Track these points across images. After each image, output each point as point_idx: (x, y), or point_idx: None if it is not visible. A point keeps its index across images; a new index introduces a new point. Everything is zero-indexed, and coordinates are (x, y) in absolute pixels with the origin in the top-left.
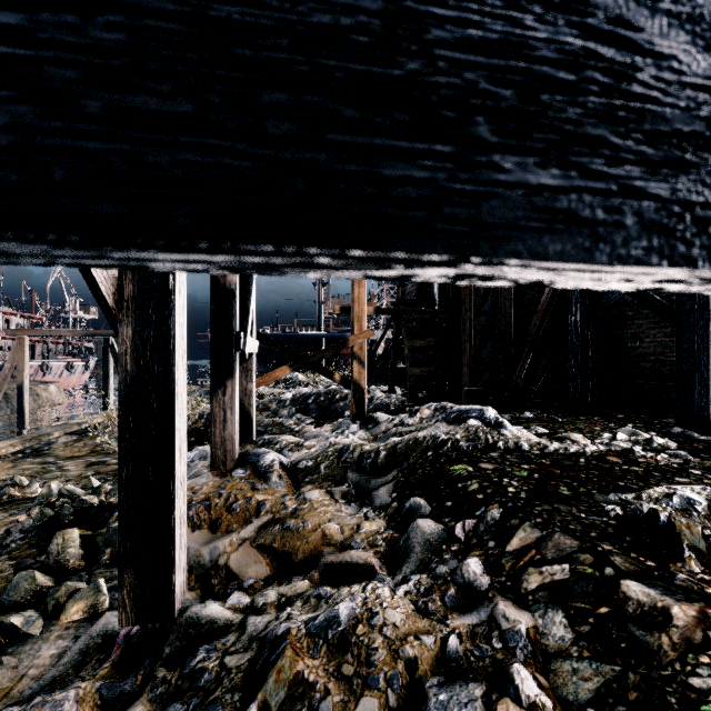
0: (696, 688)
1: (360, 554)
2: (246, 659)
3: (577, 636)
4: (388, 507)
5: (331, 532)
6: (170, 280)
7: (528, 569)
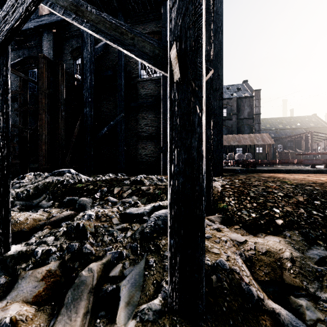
0: (157, 193)
1: (67, 212)
2: (63, 240)
3: (139, 197)
4: (53, 205)
5: (38, 217)
6: (9, 82)
7: (122, 194)
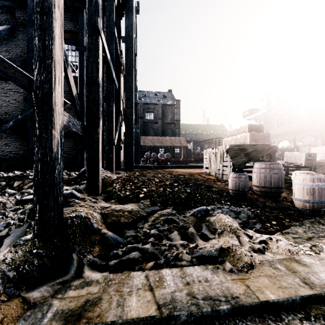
0: None
1: None
2: None
3: None
4: None
5: None
6: None
7: (23, 186)
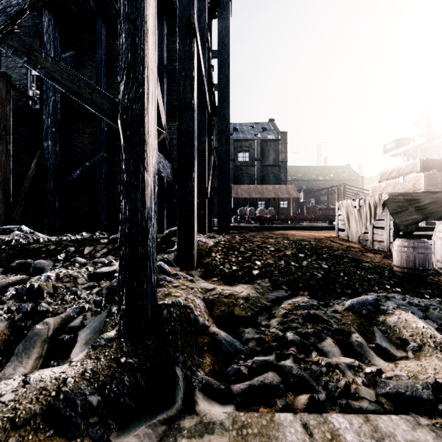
0: None
1: (17, 277)
2: (11, 303)
3: (116, 256)
4: None
5: None
6: None
7: (95, 254)
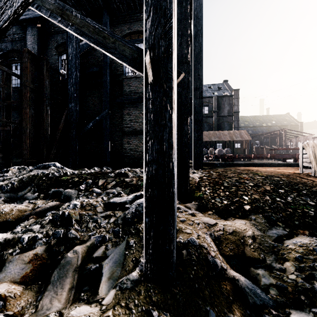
0: (139, 184)
1: (53, 203)
2: (49, 227)
3: (122, 188)
4: (38, 197)
5: (23, 208)
6: None
7: (107, 185)
